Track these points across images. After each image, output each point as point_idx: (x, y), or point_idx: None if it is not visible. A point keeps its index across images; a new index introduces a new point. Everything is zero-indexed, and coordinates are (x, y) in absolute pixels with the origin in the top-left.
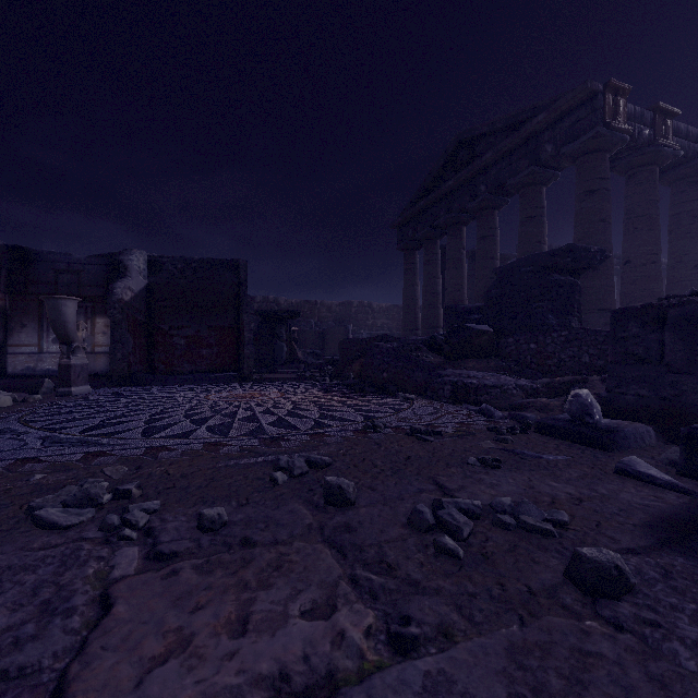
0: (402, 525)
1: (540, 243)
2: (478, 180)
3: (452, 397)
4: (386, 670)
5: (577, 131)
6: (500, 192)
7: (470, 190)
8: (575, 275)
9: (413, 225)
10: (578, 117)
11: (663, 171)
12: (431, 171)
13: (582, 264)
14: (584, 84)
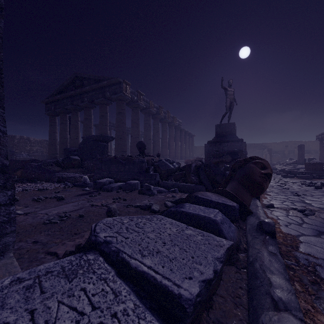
0: (30, 201)
1: (106, 126)
2: (84, 95)
3: (58, 181)
4: (24, 208)
5: (116, 92)
6: (92, 103)
7: (81, 98)
8: (106, 142)
9: (54, 104)
10: (116, 87)
11: (142, 110)
12: (63, 83)
13: (106, 140)
14: (117, 78)
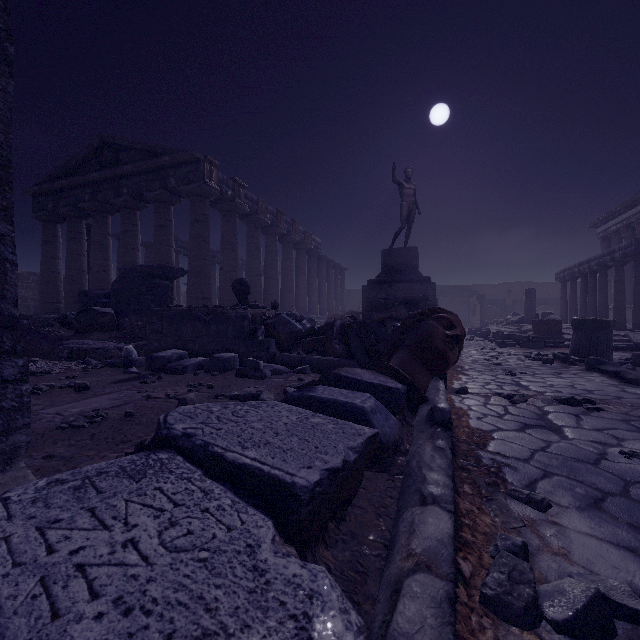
0: None
1: (169, 246)
2: (121, 182)
3: (69, 357)
4: None
5: (190, 178)
6: (140, 198)
7: (114, 187)
8: (170, 280)
9: (54, 198)
10: (190, 169)
11: (243, 216)
12: (75, 155)
13: (171, 276)
14: (192, 151)
